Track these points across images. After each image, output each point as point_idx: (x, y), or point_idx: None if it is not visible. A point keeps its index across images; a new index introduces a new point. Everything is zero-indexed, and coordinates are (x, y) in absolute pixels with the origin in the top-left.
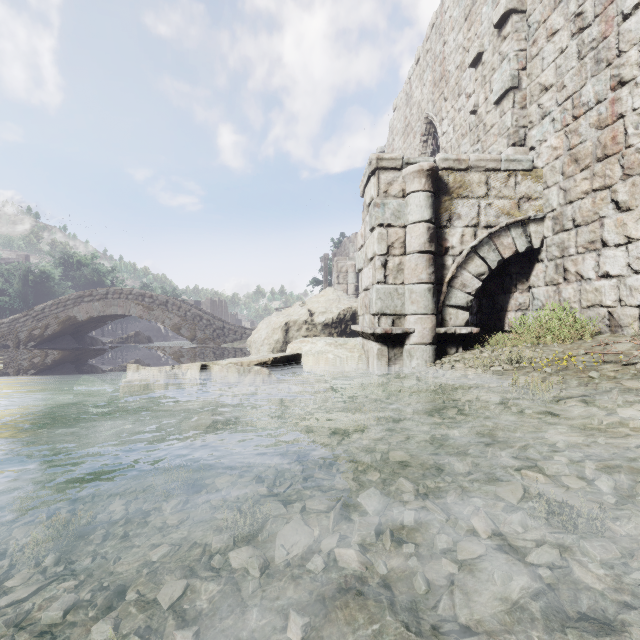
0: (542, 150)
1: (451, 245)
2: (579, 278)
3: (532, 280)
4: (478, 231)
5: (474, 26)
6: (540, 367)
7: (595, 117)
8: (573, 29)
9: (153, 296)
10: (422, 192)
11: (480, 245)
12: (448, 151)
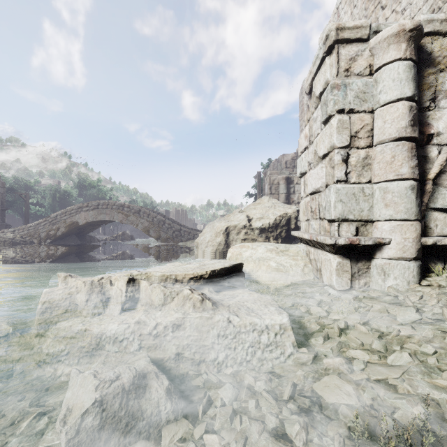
0: None
1: (436, 131)
2: None
3: None
4: None
5: None
6: None
7: None
8: None
9: (130, 206)
10: (401, 61)
11: None
12: None
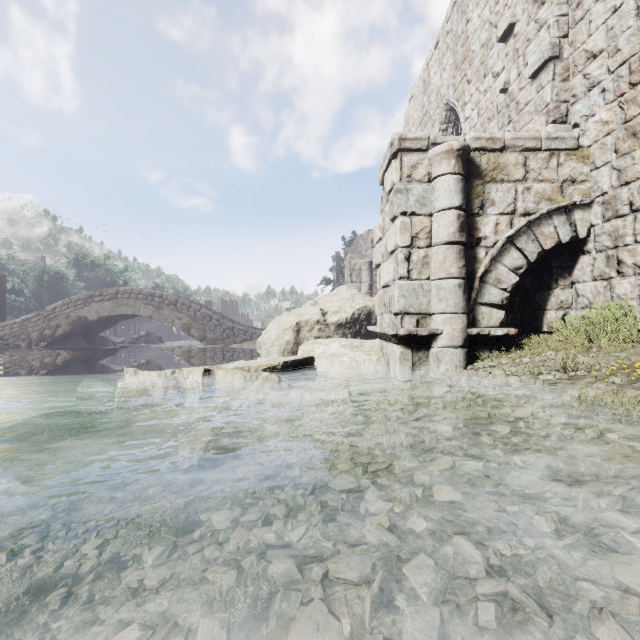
0: (589, 126)
1: (484, 235)
2: (638, 271)
3: (576, 274)
4: (515, 219)
5: None
6: (604, 376)
7: None
8: None
9: (163, 296)
10: (451, 175)
11: (517, 235)
12: None
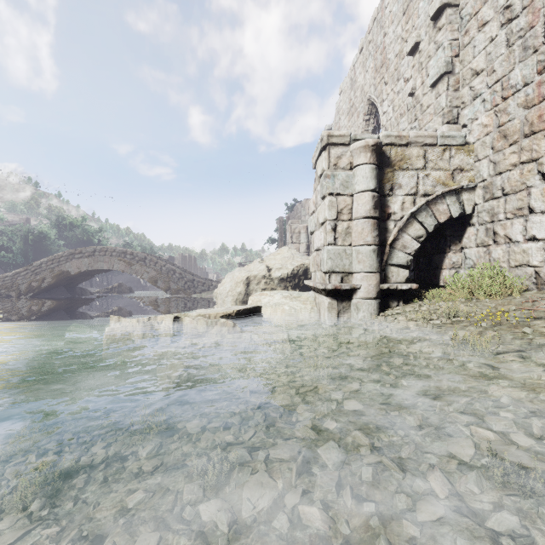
0: (473, 127)
1: (393, 211)
2: (508, 241)
3: (464, 242)
4: (417, 199)
5: (411, 19)
6: (475, 321)
7: (523, 98)
8: (502, 20)
9: (133, 253)
10: (368, 165)
11: (419, 211)
12: (388, 128)
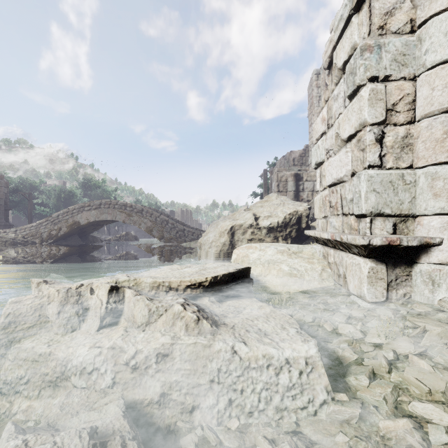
0: None
1: None
2: None
3: None
4: None
5: None
6: None
7: None
8: None
9: (132, 206)
10: None
11: None
12: None
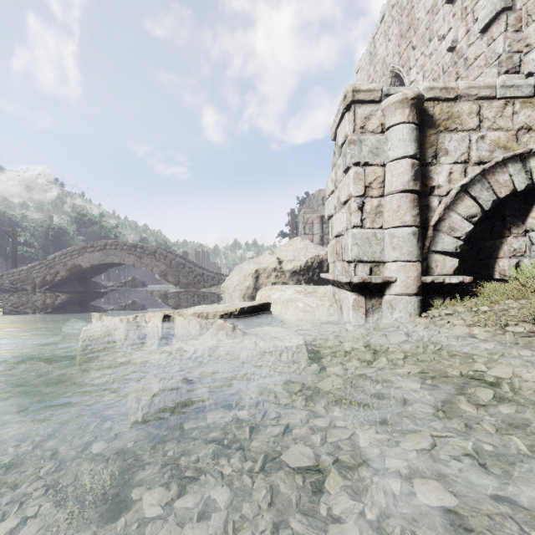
0: None
1: (437, 184)
2: None
3: (530, 223)
4: (468, 168)
5: None
6: None
7: None
8: None
9: (143, 247)
10: (405, 124)
11: (471, 183)
12: None
